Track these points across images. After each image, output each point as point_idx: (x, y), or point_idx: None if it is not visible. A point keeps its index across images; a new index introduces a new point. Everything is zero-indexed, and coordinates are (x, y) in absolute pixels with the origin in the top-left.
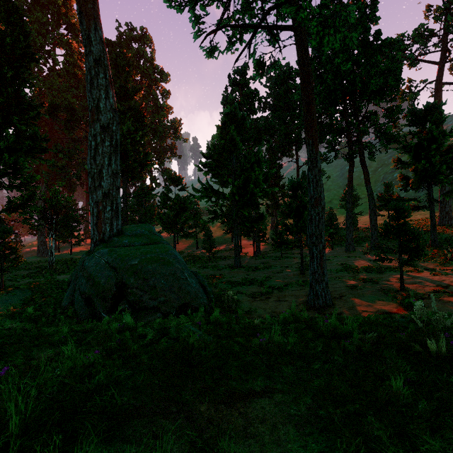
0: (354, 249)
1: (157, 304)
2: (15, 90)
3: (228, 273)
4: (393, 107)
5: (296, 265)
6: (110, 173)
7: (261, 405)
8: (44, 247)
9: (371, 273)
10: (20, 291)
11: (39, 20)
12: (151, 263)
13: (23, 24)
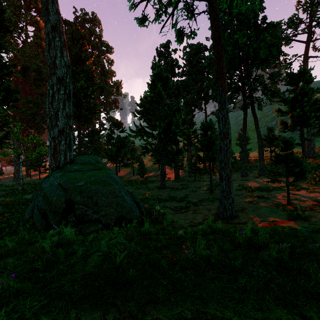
0: (247, 174)
1: (99, 217)
2: None
3: (156, 192)
4: (274, 72)
5: (206, 186)
6: (64, 115)
7: None
8: (19, 174)
9: (262, 191)
10: None
11: (14, 4)
12: (94, 184)
13: None
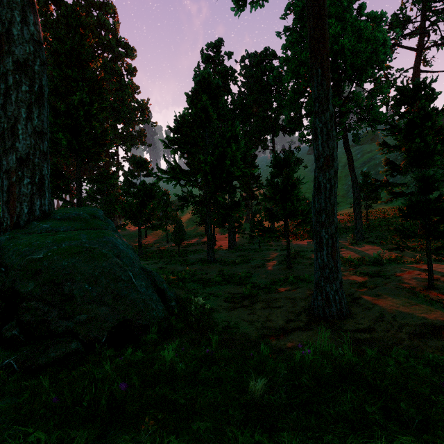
0: None
1: (73, 326)
2: None
3: (200, 269)
4: (375, 89)
5: (278, 257)
6: (29, 130)
7: None
8: None
9: (371, 266)
10: None
11: None
12: (67, 257)
13: None
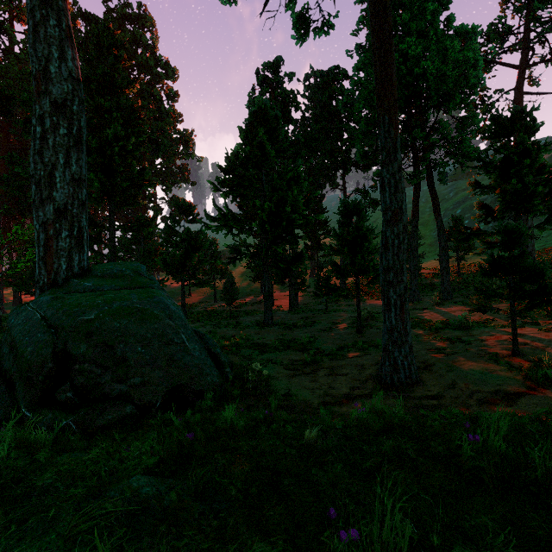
0: (420, 299)
1: (127, 390)
2: None
3: (256, 333)
4: (467, 117)
5: (347, 320)
6: (67, 178)
7: None
8: None
9: (455, 330)
10: None
11: None
12: (119, 318)
13: None
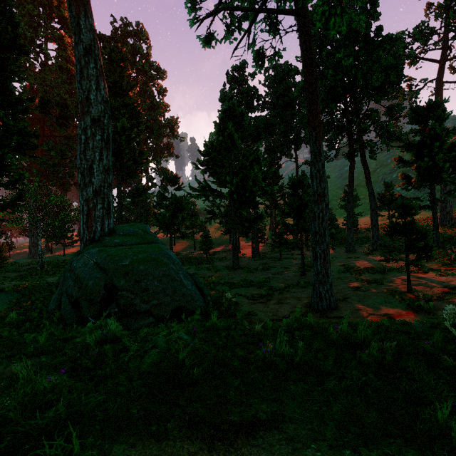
0: (355, 250)
1: (149, 308)
2: (2, 83)
3: (227, 274)
4: (394, 105)
5: (296, 266)
6: (101, 168)
7: (269, 442)
8: (36, 248)
9: (375, 274)
10: (5, 295)
11: (30, 13)
12: (143, 264)
13: (12, 14)
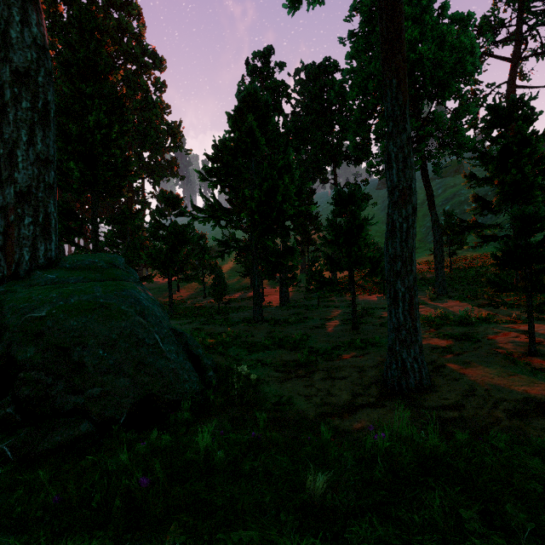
0: None
1: (83, 403)
2: None
3: (245, 330)
4: (461, 108)
5: (341, 316)
6: (31, 157)
7: None
8: None
9: (457, 326)
10: None
11: None
12: (76, 315)
13: None
